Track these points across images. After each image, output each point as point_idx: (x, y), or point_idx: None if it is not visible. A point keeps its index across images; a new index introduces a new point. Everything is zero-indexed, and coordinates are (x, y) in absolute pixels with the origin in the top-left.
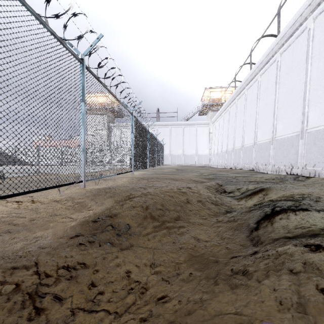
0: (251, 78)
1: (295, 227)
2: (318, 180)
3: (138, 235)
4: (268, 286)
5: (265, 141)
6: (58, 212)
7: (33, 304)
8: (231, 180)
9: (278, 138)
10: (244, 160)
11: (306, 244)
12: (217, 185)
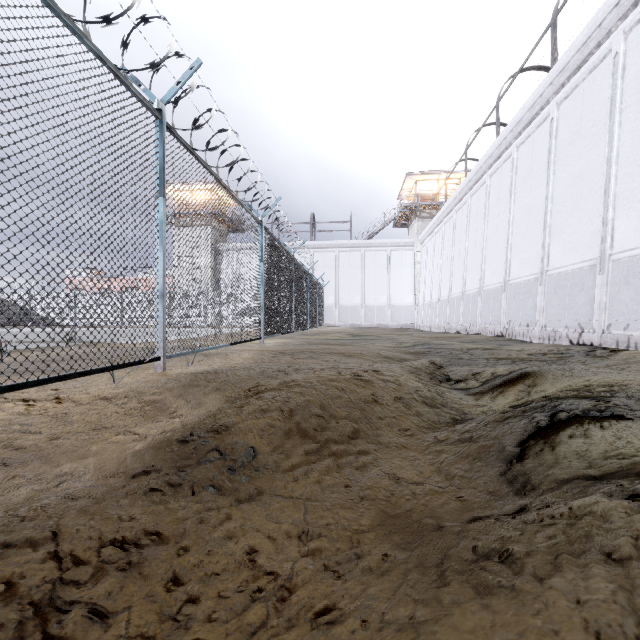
0: (499, 152)
1: (604, 455)
2: (636, 356)
3: (273, 470)
4: (563, 593)
5: (527, 278)
6: (110, 421)
7: (42, 628)
8: (459, 356)
9: (552, 273)
10: (484, 317)
11: (633, 494)
12: (434, 365)
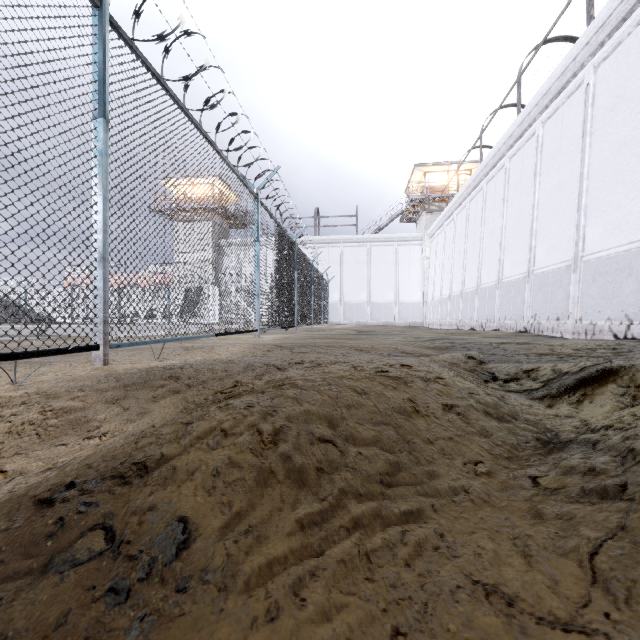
0: (521, 131)
1: None
2: None
3: (221, 586)
4: None
5: (556, 266)
6: None
7: None
8: (490, 351)
9: (590, 259)
10: (503, 311)
11: None
12: (472, 360)
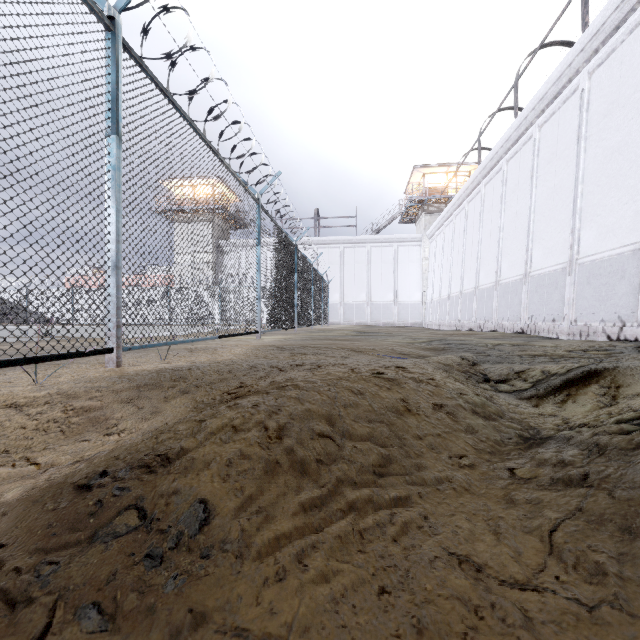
0: (518, 134)
1: None
2: None
3: (237, 554)
4: None
5: (552, 269)
6: (4, 442)
7: None
8: (486, 353)
9: (584, 261)
10: (501, 312)
11: None
12: (466, 362)
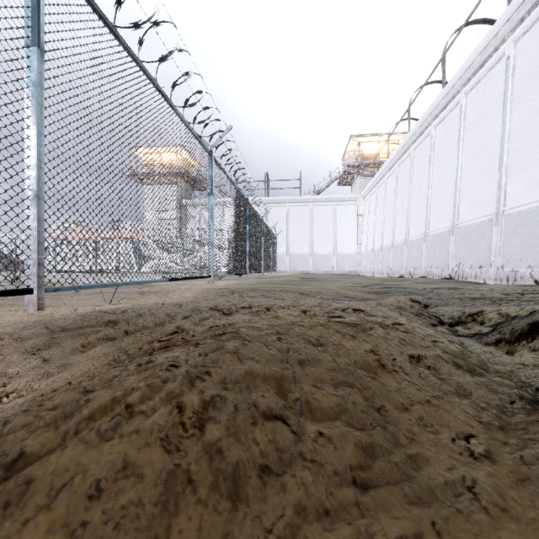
0: (446, 102)
1: None
2: None
3: None
4: None
5: (479, 220)
6: None
7: None
8: (426, 296)
9: (511, 212)
10: (429, 261)
11: None
12: (417, 304)
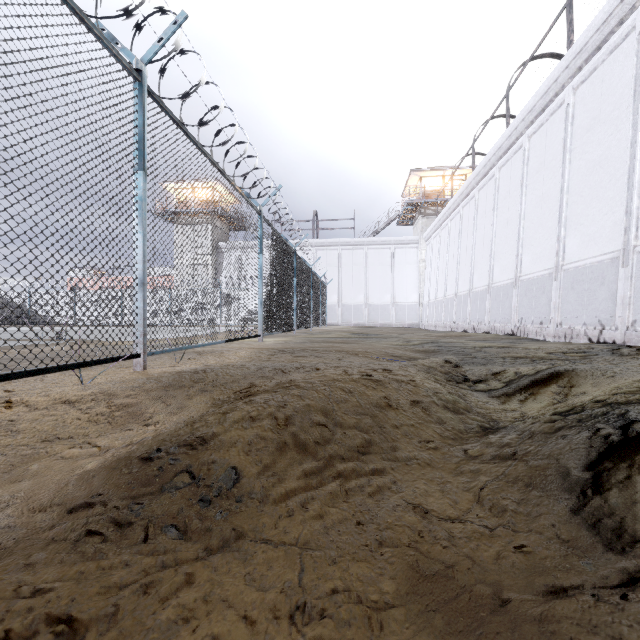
0: (509, 144)
1: None
2: None
3: (260, 500)
4: None
5: (540, 274)
6: (68, 430)
7: None
8: (472, 355)
9: (569, 267)
10: (493, 315)
11: None
12: (449, 364)
